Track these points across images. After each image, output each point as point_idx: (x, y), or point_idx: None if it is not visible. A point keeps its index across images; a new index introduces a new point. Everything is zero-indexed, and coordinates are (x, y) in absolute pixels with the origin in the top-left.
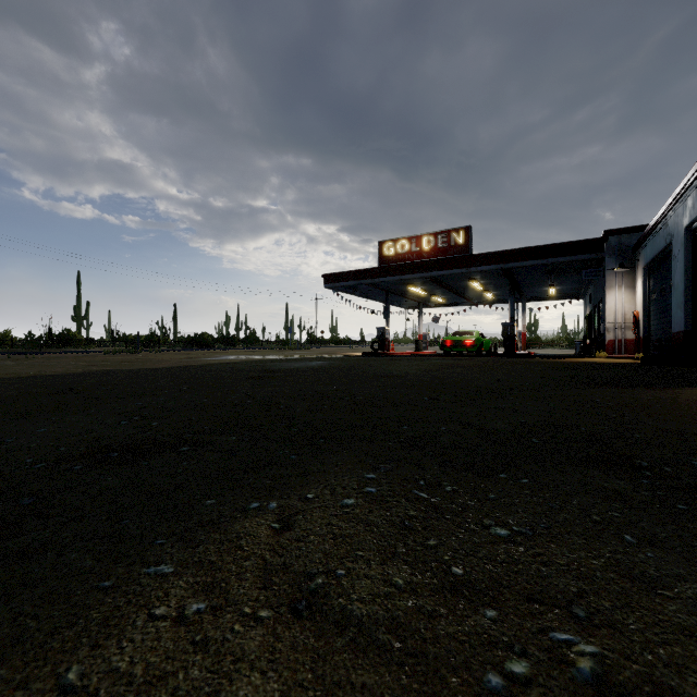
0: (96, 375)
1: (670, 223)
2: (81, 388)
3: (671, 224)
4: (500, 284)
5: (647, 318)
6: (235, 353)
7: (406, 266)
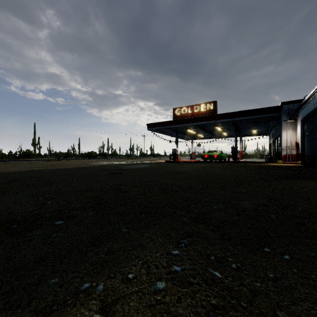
0: (34, 172)
1: (316, 97)
2: (22, 179)
3: None
4: (230, 128)
5: (303, 144)
6: (106, 160)
7: (186, 119)
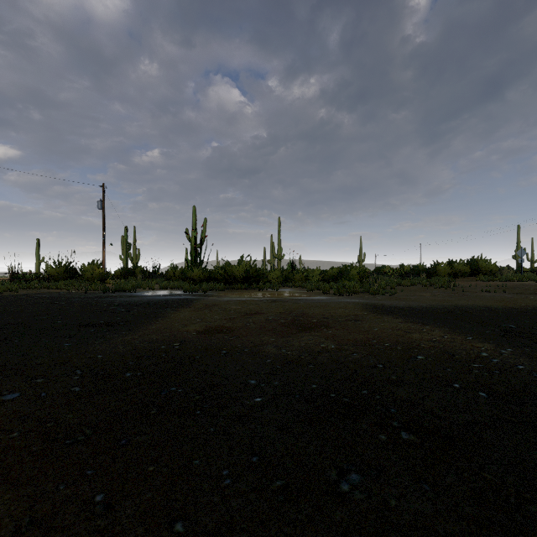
0: None
1: None
2: None
3: None
4: None
5: None
6: None
7: None
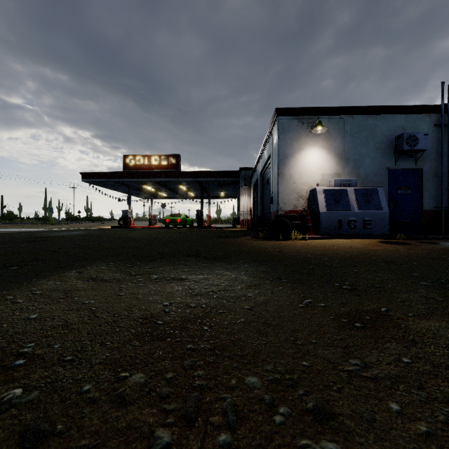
0: None
1: (257, 170)
2: None
3: (257, 170)
4: (196, 188)
5: (254, 210)
6: None
7: (142, 173)
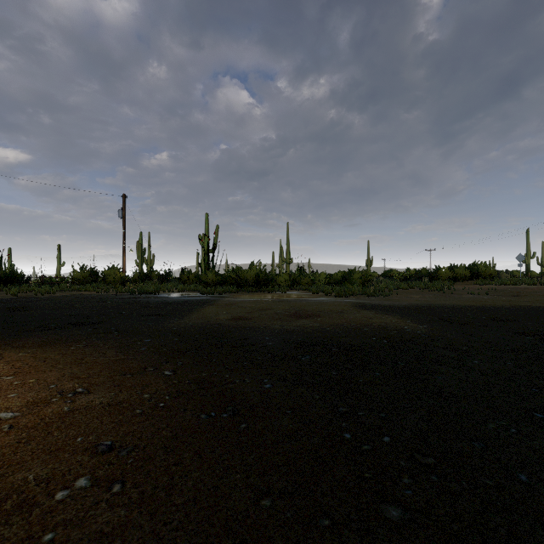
0: None
1: None
2: None
3: None
4: None
5: None
6: None
7: None
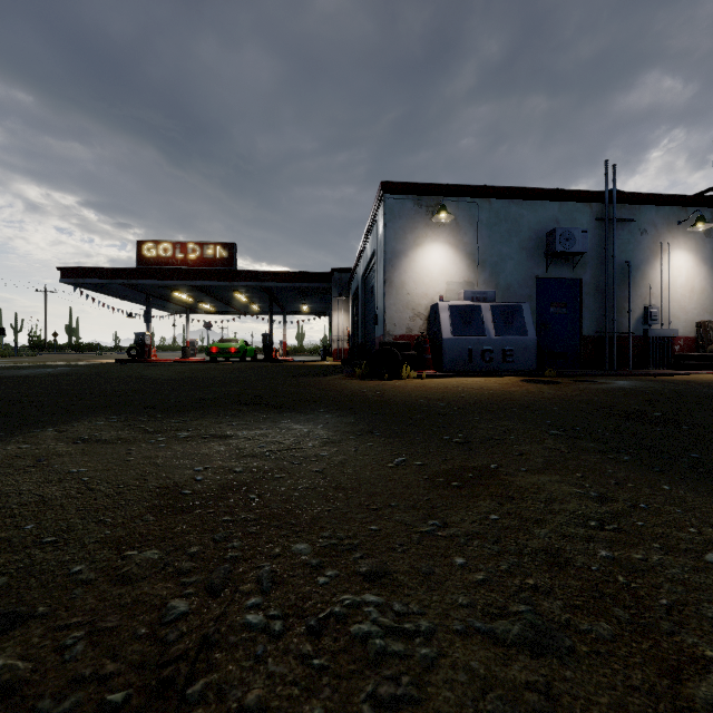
0: None
1: (358, 272)
2: None
3: (358, 273)
4: (263, 298)
5: (354, 334)
6: None
7: (169, 271)
